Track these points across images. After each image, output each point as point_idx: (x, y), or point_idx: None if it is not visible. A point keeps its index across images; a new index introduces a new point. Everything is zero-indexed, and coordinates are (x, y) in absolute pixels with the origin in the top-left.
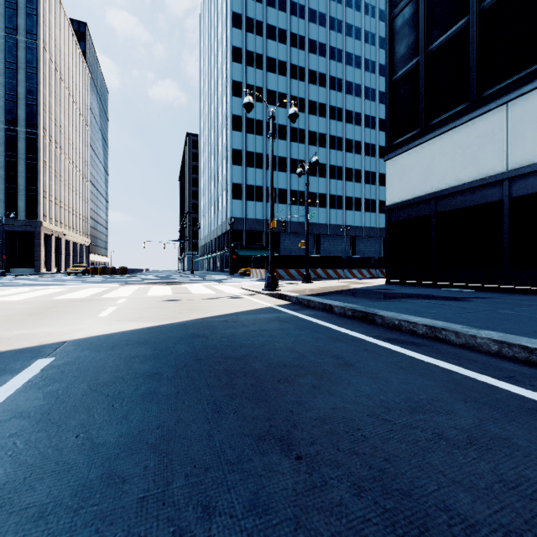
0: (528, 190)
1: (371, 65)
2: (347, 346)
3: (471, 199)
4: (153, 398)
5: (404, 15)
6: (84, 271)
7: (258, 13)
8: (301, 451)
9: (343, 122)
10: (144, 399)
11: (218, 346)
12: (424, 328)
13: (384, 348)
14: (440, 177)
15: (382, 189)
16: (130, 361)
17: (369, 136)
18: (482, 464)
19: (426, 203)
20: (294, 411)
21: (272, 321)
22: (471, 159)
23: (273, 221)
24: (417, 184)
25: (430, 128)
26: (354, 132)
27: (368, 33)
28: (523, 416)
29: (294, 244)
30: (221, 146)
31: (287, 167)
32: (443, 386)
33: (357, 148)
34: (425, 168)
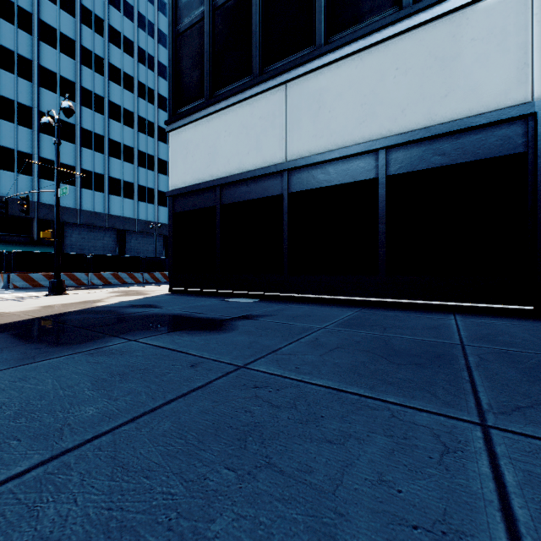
0: (303, 185)
1: None
2: None
3: (254, 190)
4: None
5: None
6: None
7: None
8: None
9: (155, 106)
10: None
11: None
12: None
13: None
14: (226, 161)
15: None
16: None
17: None
18: None
19: (212, 191)
20: None
21: None
22: (254, 143)
23: None
24: (203, 166)
25: (215, 98)
26: None
27: None
28: None
29: (87, 240)
30: None
31: (76, 137)
32: None
33: None
34: (211, 147)
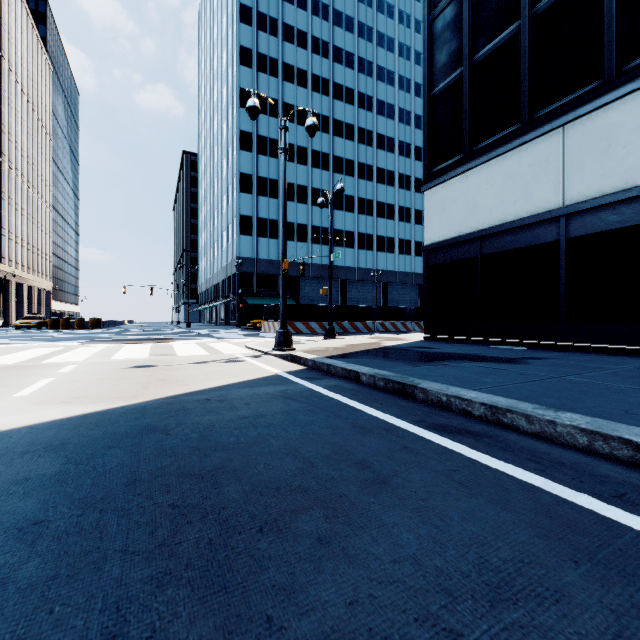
0: (587, 229)
1: (405, 83)
2: (378, 441)
3: (522, 239)
4: None
5: (445, 16)
6: (39, 324)
7: (272, 8)
8: None
9: (374, 148)
10: None
11: (179, 451)
12: (483, 408)
13: (431, 444)
14: (487, 212)
15: (418, 228)
16: (6, 492)
17: (404, 165)
18: None
19: (471, 243)
20: (276, 620)
21: (275, 399)
22: (522, 192)
23: (285, 260)
24: (460, 220)
25: (475, 153)
26: (386, 161)
27: (403, 46)
28: None
29: (316, 291)
30: (227, 169)
31: (308, 198)
32: (531, 523)
33: (390, 180)
34: (470, 201)
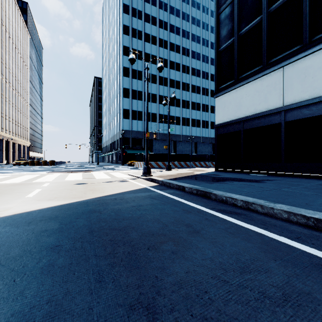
0: (294, 117)
1: (206, 42)
2: (194, 216)
3: (263, 122)
4: (49, 271)
5: (225, 12)
6: (25, 163)
7: (139, 5)
8: (163, 320)
9: (190, 75)
10: (42, 272)
11: (107, 220)
12: (241, 202)
13: (218, 217)
14: (246, 108)
15: (212, 115)
16: (40, 235)
17: (205, 83)
18: (298, 321)
19: (238, 123)
20: (159, 277)
21: (146, 198)
22: (263, 99)
23: (147, 132)
24: (233, 112)
25: (240, 80)
26: (196, 81)
27: (204, 23)
28: (314, 271)
29: (161, 146)
30: (116, 85)
31: (157, 100)
32: (259, 247)
33: (198, 90)
34: (238, 103)
